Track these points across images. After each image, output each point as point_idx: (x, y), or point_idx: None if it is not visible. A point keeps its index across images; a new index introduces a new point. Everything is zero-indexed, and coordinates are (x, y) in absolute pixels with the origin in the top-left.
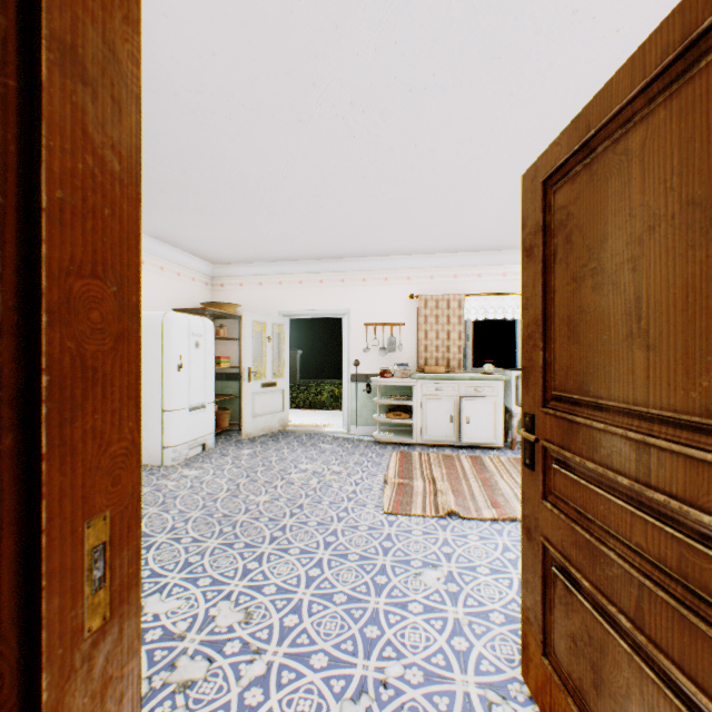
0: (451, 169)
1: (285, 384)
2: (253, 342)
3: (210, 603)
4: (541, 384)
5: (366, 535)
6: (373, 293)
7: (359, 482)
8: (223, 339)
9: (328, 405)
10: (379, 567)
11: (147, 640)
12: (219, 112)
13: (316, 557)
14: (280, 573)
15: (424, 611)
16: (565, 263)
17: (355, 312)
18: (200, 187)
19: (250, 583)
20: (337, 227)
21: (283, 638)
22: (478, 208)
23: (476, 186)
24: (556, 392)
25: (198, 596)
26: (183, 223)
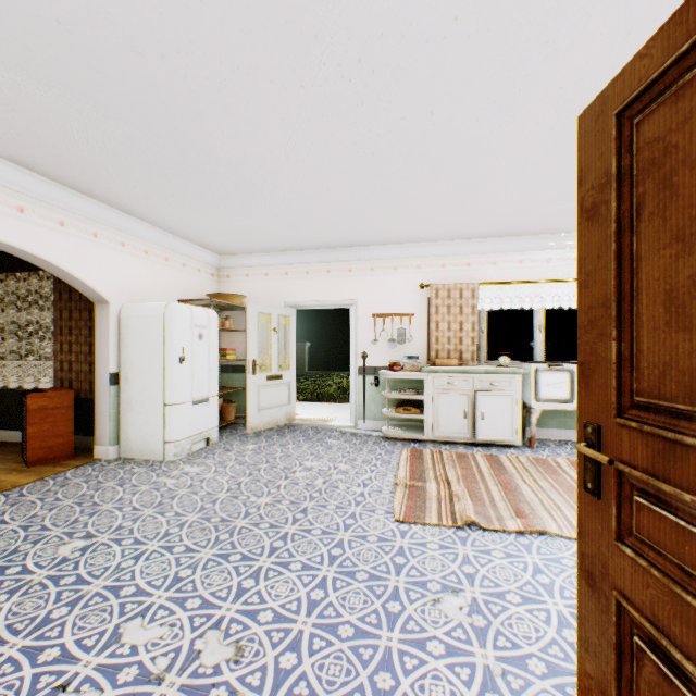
0: (469, 141)
1: (291, 377)
2: (258, 333)
3: (197, 633)
4: (614, 386)
5: (376, 548)
6: (381, 282)
7: (368, 483)
8: (229, 331)
9: (336, 397)
10: (391, 591)
11: (119, 682)
12: (213, 78)
13: (319, 575)
14: (279, 595)
15: (446, 653)
16: (661, 217)
17: (363, 302)
18: (199, 169)
19: (244, 607)
20: (344, 212)
21: (277, 685)
22: (497, 188)
23: (496, 161)
24: (643, 398)
25: (184, 623)
26: (185, 210)
